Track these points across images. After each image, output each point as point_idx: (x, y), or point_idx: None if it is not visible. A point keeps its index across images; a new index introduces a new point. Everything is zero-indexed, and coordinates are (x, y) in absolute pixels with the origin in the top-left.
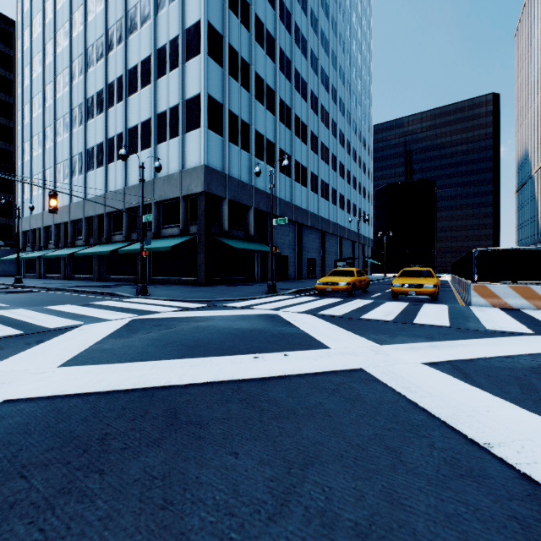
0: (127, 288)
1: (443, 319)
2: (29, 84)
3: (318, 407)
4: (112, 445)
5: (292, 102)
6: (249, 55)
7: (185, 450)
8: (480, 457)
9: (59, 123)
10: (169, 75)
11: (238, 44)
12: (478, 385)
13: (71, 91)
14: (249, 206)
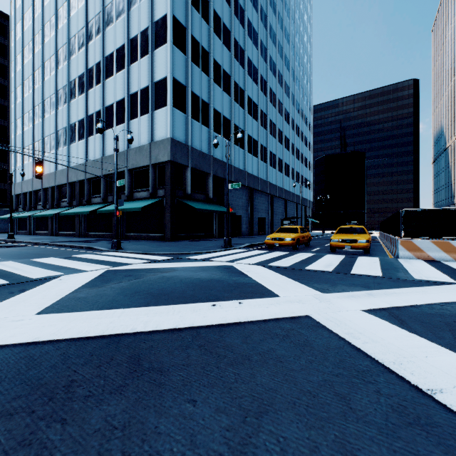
0: (103, 243)
1: (376, 269)
2: (21, 69)
3: (270, 352)
4: (77, 392)
5: (244, 85)
6: (209, 44)
7: (146, 397)
8: (425, 404)
9: (46, 102)
10: (140, 61)
11: (199, 35)
12: (414, 331)
13: (56, 75)
14: (209, 173)
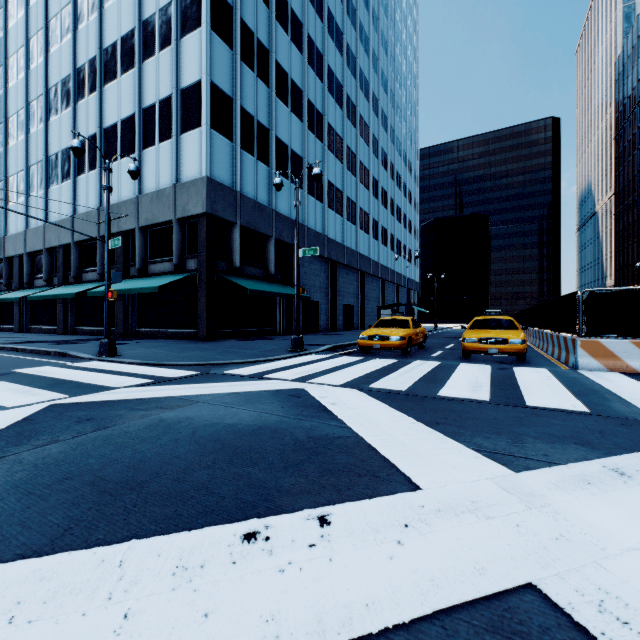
0: (93, 345)
1: (566, 395)
2: None
3: None
4: None
5: (324, 107)
6: (269, 38)
7: None
8: None
9: (12, 122)
10: (159, 56)
11: (254, 21)
12: None
13: (27, 79)
14: (269, 236)
